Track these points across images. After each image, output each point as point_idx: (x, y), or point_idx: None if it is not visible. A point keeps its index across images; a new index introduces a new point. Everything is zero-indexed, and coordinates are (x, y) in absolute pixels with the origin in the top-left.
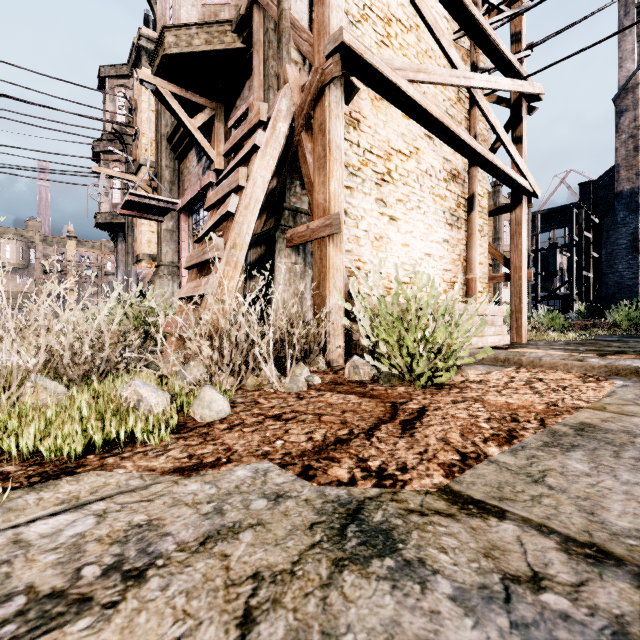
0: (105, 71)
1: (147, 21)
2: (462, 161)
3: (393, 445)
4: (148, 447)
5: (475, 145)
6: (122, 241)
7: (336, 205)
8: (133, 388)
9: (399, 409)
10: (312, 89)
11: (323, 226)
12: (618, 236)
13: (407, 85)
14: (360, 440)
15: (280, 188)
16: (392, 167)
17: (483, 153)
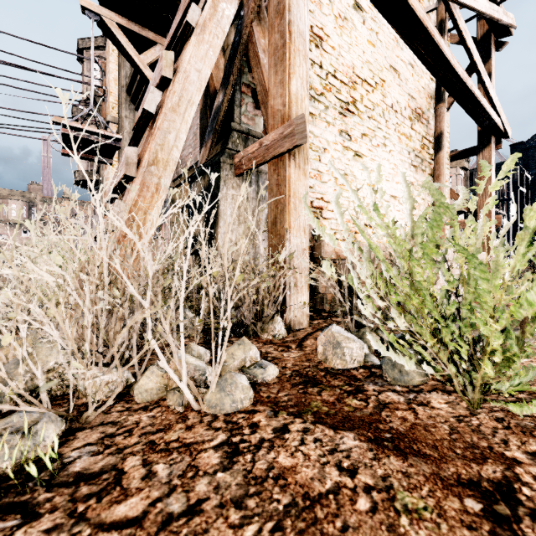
0: (83, 43)
1: None
2: (426, 100)
3: None
4: None
5: (456, 65)
6: None
7: (298, 112)
8: None
9: None
10: None
11: (281, 138)
12: None
13: None
14: None
15: (228, 106)
16: (357, 97)
17: (463, 77)
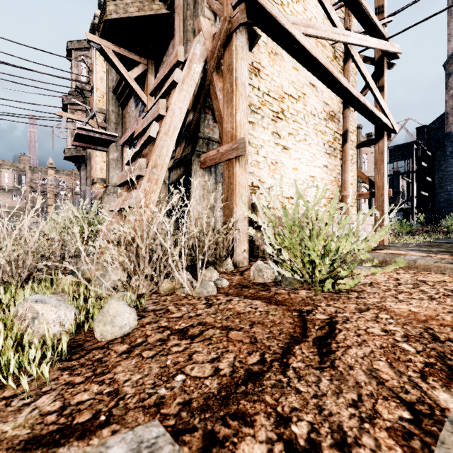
0: (71, 45)
1: (100, 5)
2: (337, 105)
3: (316, 385)
4: (19, 388)
5: (351, 89)
6: (84, 169)
7: (241, 132)
8: (28, 304)
9: (307, 320)
10: (221, 35)
11: (231, 149)
12: (447, 165)
13: (300, 35)
14: (275, 374)
15: (196, 121)
16: (285, 107)
17: (357, 96)
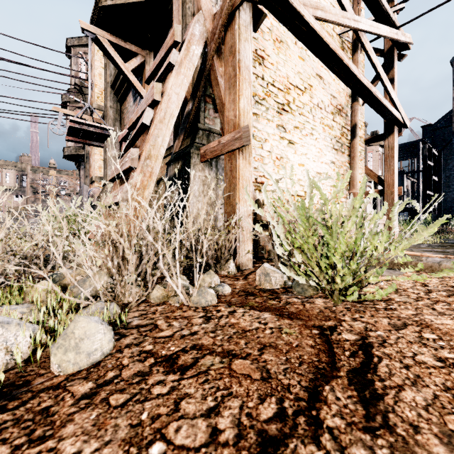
0: (70, 42)
1: None
2: (345, 98)
3: None
4: None
5: (362, 78)
6: (83, 168)
7: (245, 121)
8: None
9: (333, 342)
10: (223, 13)
11: (233, 139)
12: None
13: (309, 15)
14: (303, 443)
15: (195, 111)
16: (290, 99)
17: (368, 86)
